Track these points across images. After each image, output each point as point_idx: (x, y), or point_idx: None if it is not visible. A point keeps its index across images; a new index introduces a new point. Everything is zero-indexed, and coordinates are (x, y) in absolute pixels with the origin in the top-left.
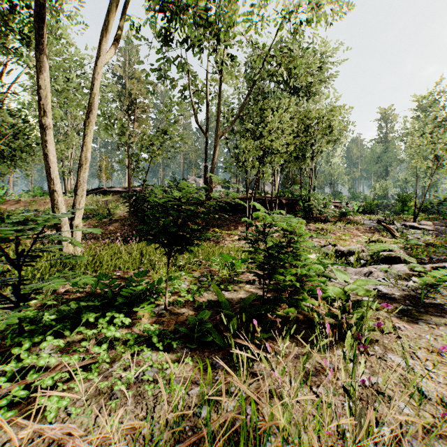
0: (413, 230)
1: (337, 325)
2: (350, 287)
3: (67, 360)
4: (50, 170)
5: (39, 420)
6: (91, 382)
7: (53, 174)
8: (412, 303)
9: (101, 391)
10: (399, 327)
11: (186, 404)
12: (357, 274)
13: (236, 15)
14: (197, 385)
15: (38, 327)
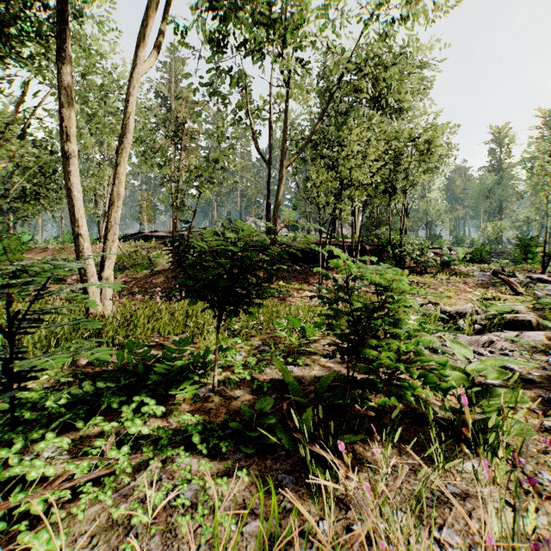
0: (542, 285)
1: (457, 422)
2: (476, 368)
3: (72, 469)
4: (74, 209)
5: None
6: (104, 504)
7: (77, 213)
8: None
9: (115, 520)
10: (550, 427)
11: (237, 550)
12: (472, 344)
13: (307, 9)
14: (254, 517)
15: (40, 417)
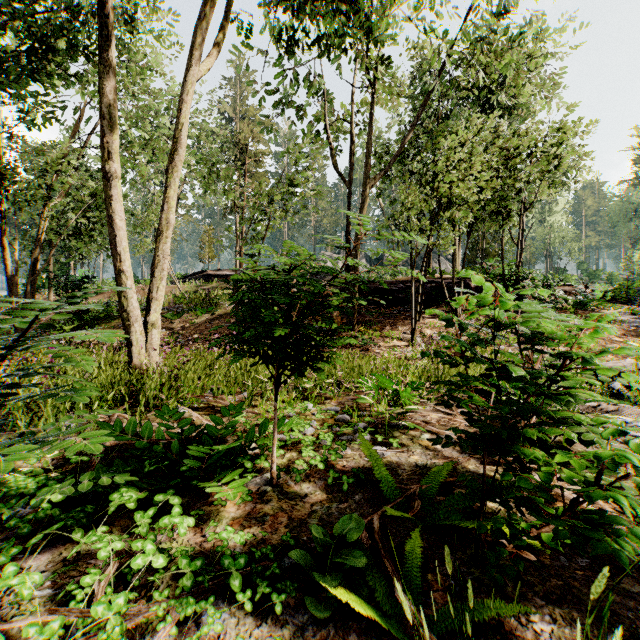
0: None
1: None
2: None
3: (32, 635)
4: (115, 241)
5: None
6: None
7: (119, 246)
8: None
9: None
10: None
11: None
12: None
13: None
14: None
15: (21, 523)
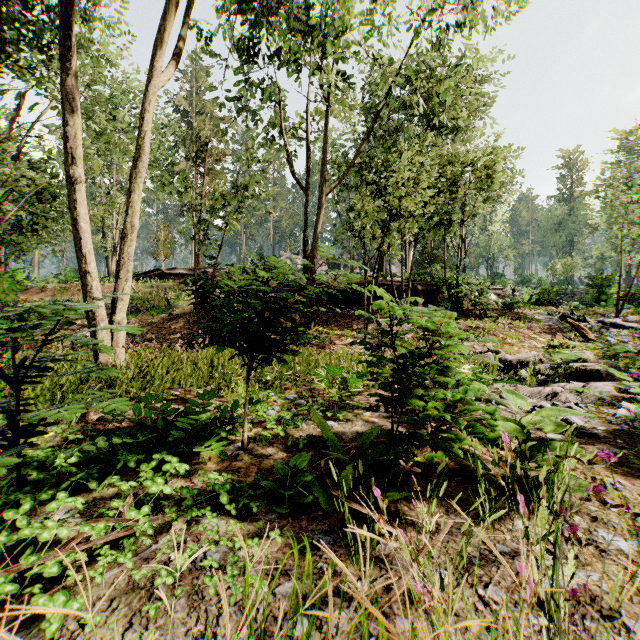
0: (616, 330)
1: (511, 478)
2: (531, 419)
3: (87, 531)
4: (81, 243)
5: (35, 633)
6: (123, 567)
7: (85, 248)
8: (626, 444)
9: (137, 584)
10: (611, 483)
11: (269, 612)
12: (534, 397)
13: (349, 15)
14: (288, 578)
15: (49, 476)
